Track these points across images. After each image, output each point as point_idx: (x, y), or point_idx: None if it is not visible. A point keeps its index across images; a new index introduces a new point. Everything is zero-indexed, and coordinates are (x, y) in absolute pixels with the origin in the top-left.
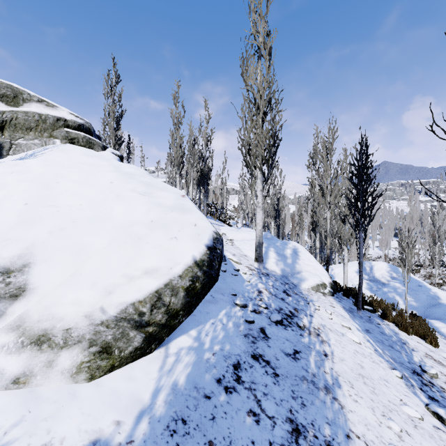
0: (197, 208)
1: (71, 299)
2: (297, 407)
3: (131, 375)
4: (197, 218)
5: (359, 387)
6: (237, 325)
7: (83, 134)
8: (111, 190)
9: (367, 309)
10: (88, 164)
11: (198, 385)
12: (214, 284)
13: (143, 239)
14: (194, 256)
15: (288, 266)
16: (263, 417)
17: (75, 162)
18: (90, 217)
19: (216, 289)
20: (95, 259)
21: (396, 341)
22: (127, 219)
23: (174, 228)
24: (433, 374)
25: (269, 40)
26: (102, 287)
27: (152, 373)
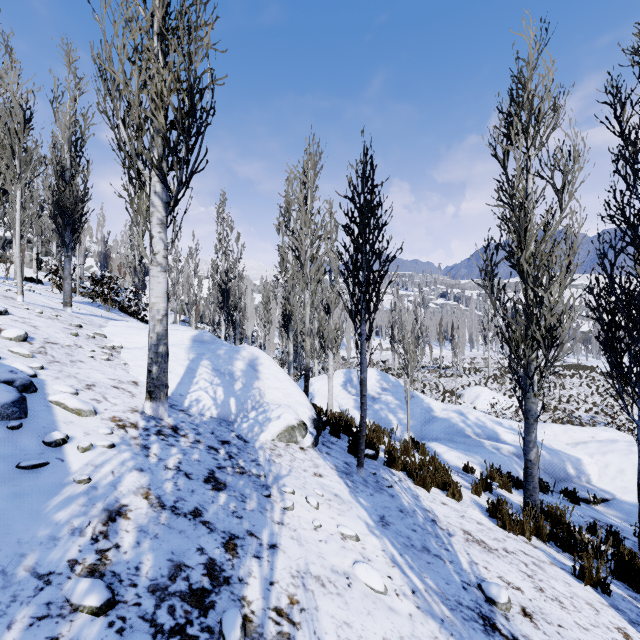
0: None
1: None
2: None
3: None
4: None
5: None
6: None
7: None
8: None
9: (368, 454)
10: None
11: None
12: None
13: None
14: None
15: (236, 396)
16: None
17: None
18: None
19: None
20: None
21: (425, 524)
22: None
23: None
24: (506, 604)
25: None
26: None
27: None
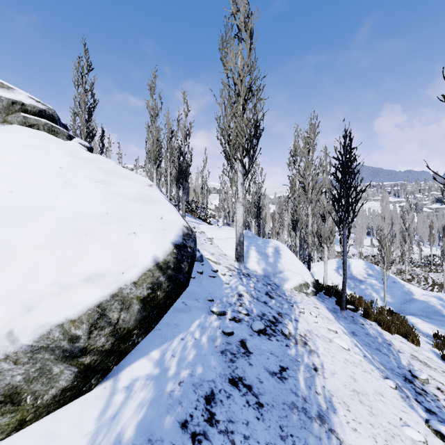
0: (167, 199)
1: None
2: None
3: (52, 431)
4: (165, 210)
5: (355, 408)
6: (212, 339)
7: (44, 120)
8: (59, 176)
9: (349, 308)
10: (35, 146)
11: (153, 435)
12: (183, 291)
13: (91, 235)
14: (155, 257)
15: (270, 265)
16: None
17: (17, 142)
18: (21, 206)
19: (189, 294)
20: (21, 262)
21: (382, 343)
22: (74, 211)
23: (134, 222)
24: (424, 380)
25: (250, 21)
26: (20, 301)
27: (86, 424)
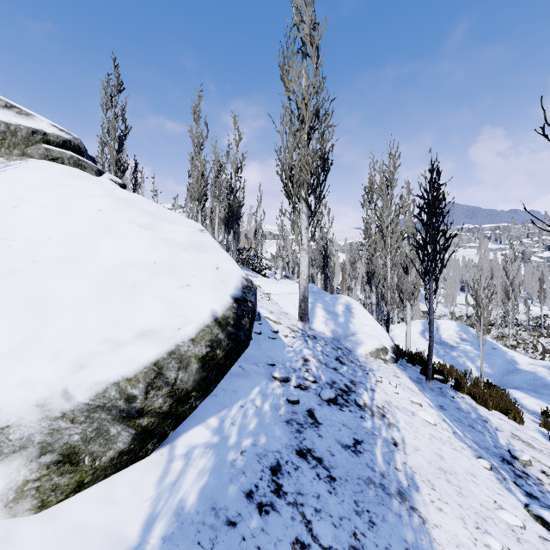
0: (221, 246)
1: (18, 378)
2: (364, 527)
3: (111, 495)
4: (220, 259)
5: (441, 487)
6: (276, 408)
7: (69, 153)
8: (98, 220)
9: (437, 378)
10: (68, 185)
11: (217, 504)
12: (243, 351)
13: (140, 287)
14: (213, 311)
15: (341, 326)
16: (316, 549)
17: (48, 181)
18: (61, 255)
19: (247, 358)
20: (65, 317)
21: (477, 419)
22: (118, 260)
23: (187, 273)
24: (526, 461)
25: (317, 33)
26: (71, 358)
27: (145, 489)
